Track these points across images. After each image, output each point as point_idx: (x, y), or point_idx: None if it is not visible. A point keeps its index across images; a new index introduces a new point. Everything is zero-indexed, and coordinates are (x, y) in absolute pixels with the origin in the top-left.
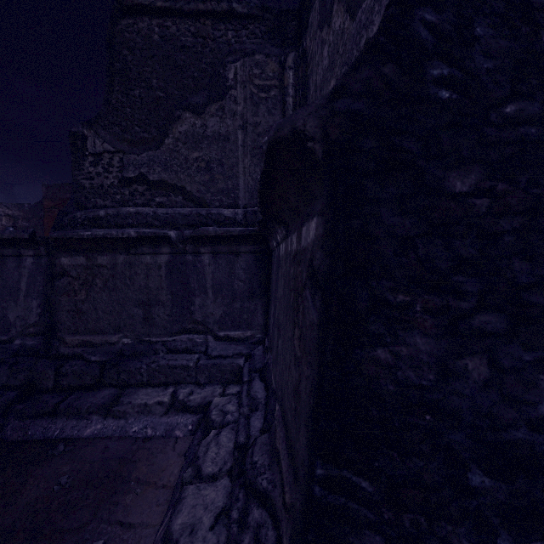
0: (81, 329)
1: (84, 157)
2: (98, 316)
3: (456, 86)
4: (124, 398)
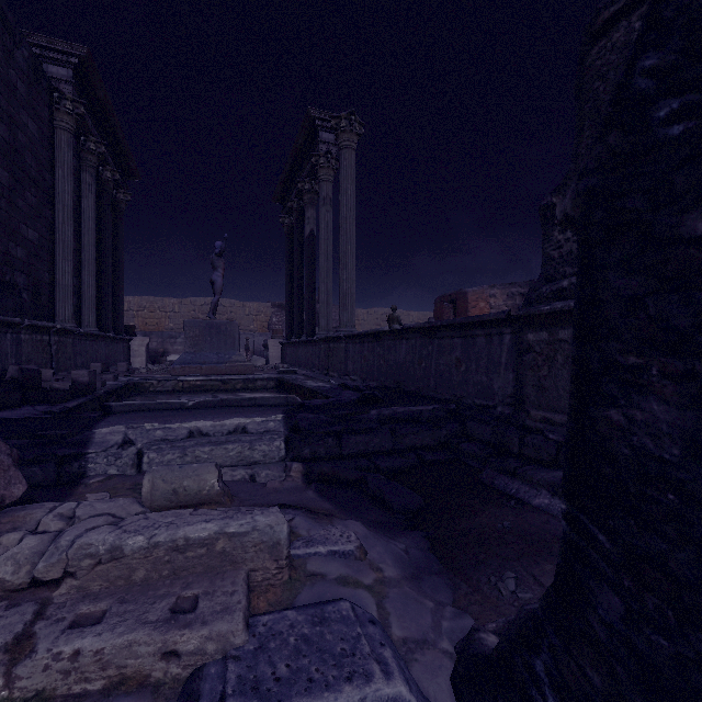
0: (543, 405)
1: (553, 227)
2: (558, 394)
3: (695, 110)
4: None
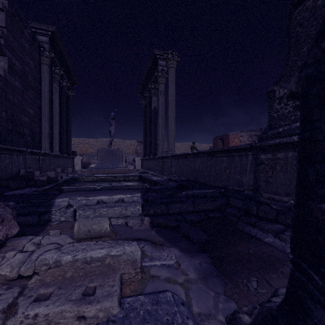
0: (269, 191)
1: (274, 102)
2: (277, 185)
3: None
4: (286, 232)
